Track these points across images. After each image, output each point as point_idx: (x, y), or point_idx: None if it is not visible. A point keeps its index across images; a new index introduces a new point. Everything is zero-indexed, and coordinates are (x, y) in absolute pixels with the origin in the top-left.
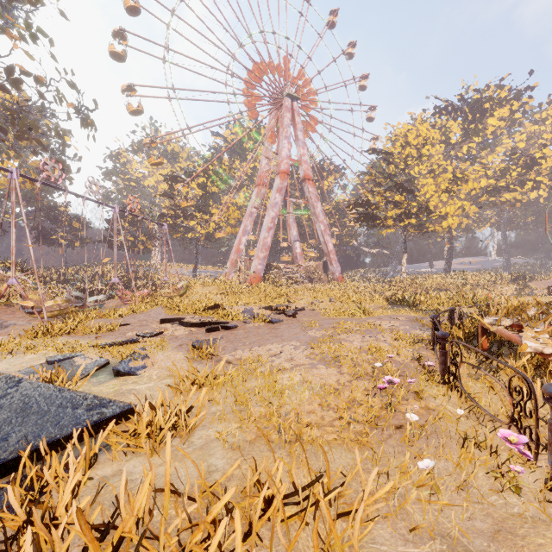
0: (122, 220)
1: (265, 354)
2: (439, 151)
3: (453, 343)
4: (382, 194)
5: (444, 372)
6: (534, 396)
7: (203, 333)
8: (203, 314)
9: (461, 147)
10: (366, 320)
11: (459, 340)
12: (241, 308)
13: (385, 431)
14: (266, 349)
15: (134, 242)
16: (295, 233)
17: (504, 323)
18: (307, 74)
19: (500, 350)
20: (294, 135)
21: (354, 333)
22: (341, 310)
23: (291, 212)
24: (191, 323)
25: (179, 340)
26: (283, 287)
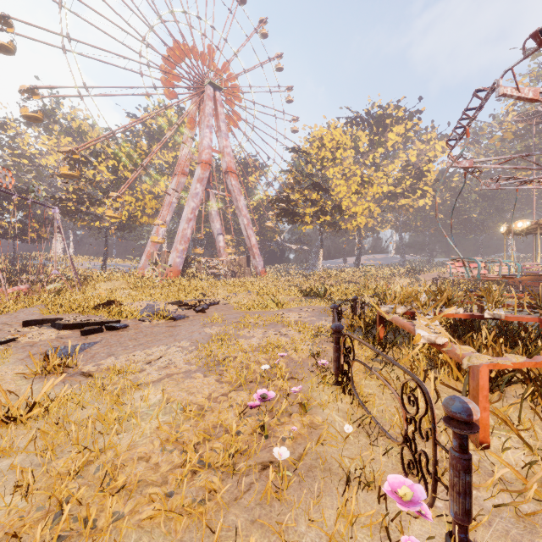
0: (4, 202)
1: (143, 360)
2: (350, 156)
3: (346, 337)
4: (301, 192)
5: (338, 371)
6: (431, 411)
7: (78, 336)
8: (92, 312)
9: (368, 155)
10: (276, 312)
11: (360, 329)
12: (142, 304)
13: (246, 477)
14: (147, 353)
15: (24, 230)
16: (218, 226)
17: (399, 311)
18: (231, 66)
19: (395, 340)
20: (217, 126)
21: (257, 327)
22: (255, 303)
23: (215, 205)
24: (65, 324)
25: (35, 348)
26: (203, 281)
